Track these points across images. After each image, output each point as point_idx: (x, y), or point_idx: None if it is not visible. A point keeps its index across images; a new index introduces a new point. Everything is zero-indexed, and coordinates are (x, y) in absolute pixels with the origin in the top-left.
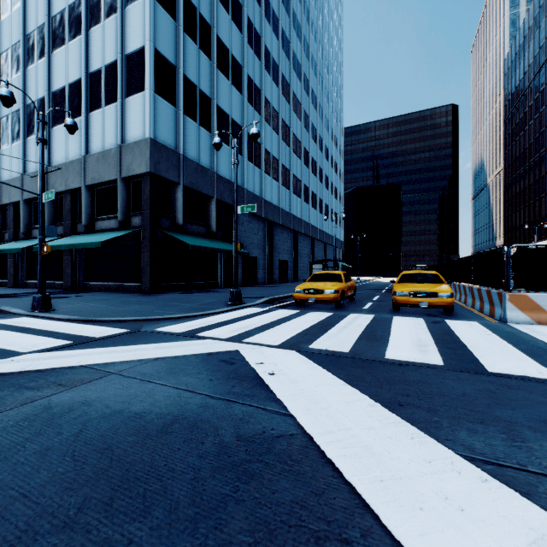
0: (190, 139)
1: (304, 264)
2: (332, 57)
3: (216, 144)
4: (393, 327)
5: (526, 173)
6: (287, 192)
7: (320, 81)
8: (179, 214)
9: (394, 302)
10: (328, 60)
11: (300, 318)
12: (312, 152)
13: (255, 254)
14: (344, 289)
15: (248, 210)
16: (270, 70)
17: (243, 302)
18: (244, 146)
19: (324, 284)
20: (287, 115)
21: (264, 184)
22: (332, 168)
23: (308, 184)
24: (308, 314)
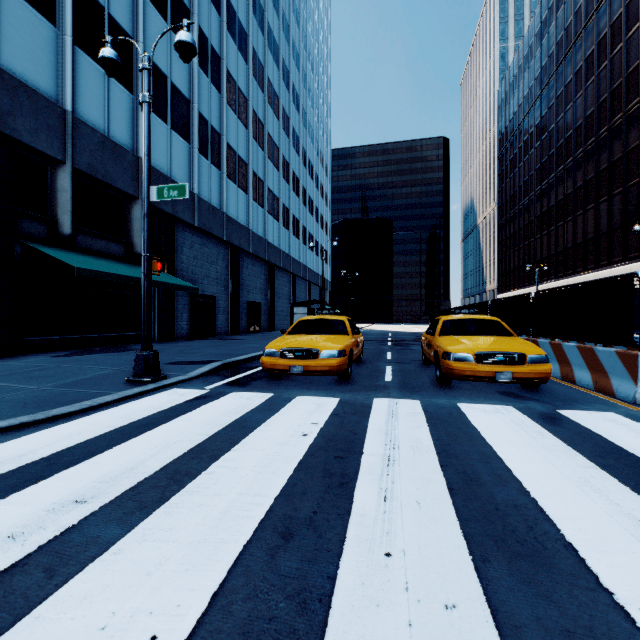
0: (88, 92)
1: (283, 308)
2: (317, 54)
3: (106, 59)
4: (501, 452)
5: (521, 212)
6: (260, 210)
7: (304, 78)
8: (64, 216)
9: (446, 371)
10: (313, 55)
11: (272, 423)
12: (293, 165)
13: (212, 292)
14: (352, 347)
15: (171, 195)
16: (235, 35)
17: (162, 376)
18: (193, 131)
19: (318, 338)
20: (260, 107)
21: (226, 193)
22: (318, 191)
23: (288, 204)
24: (289, 407)
